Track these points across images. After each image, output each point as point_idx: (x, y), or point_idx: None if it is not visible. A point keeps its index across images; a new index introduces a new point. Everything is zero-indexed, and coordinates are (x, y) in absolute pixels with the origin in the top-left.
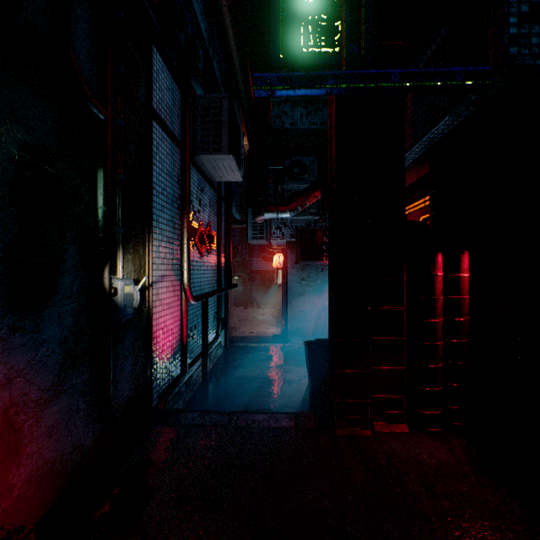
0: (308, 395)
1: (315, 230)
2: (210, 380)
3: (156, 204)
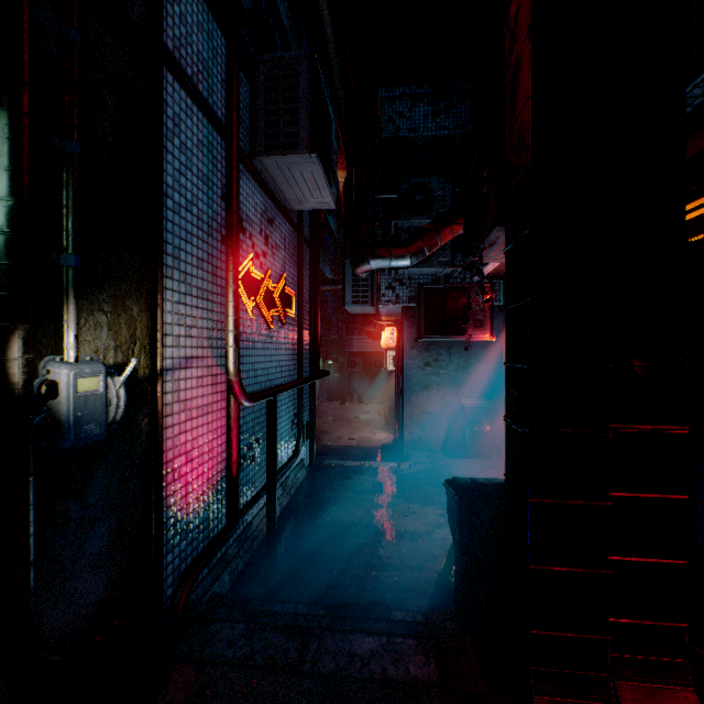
0: (449, 571)
1: (447, 289)
2: (282, 527)
3: (173, 226)
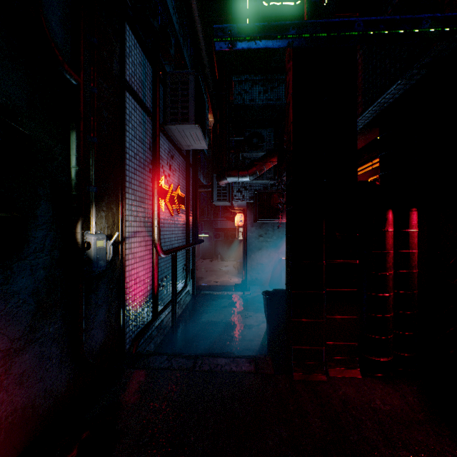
0: (266, 339)
1: (271, 193)
2: (179, 324)
3: (129, 167)
